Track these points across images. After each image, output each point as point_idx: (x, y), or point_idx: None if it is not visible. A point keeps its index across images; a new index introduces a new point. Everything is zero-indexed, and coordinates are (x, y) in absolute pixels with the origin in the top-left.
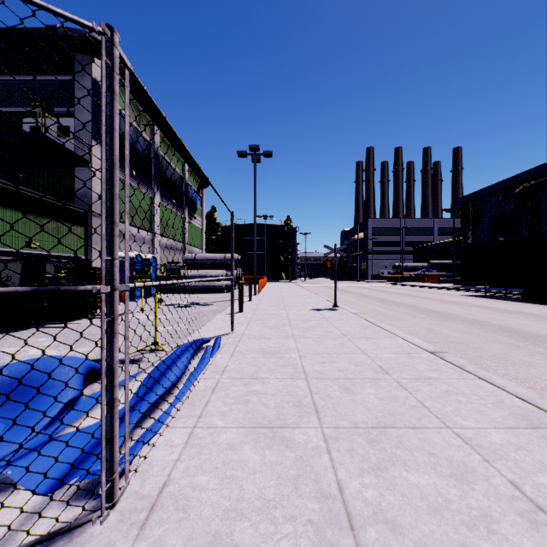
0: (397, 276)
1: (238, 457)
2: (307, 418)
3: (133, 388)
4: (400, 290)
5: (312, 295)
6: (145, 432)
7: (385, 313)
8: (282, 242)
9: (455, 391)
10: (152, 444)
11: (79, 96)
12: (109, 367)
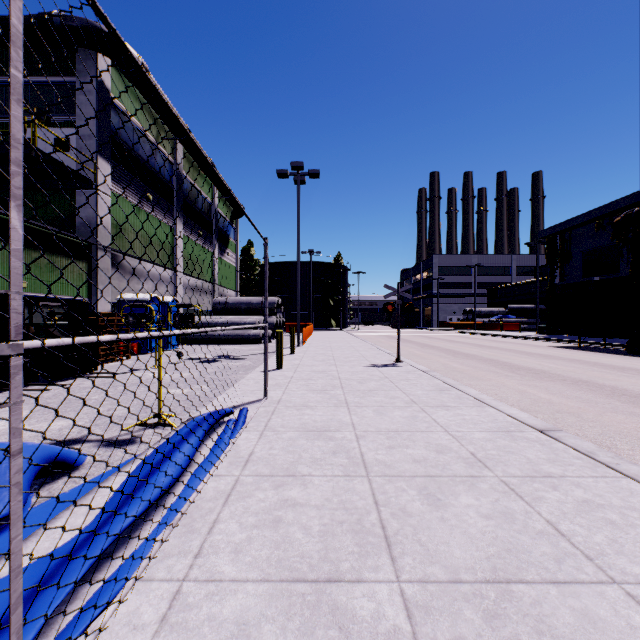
0: (468, 323)
1: None
2: (373, 558)
3: (106, 494)
4: (474, 340)
5: (368, 346)
6: (97, 592)
7: (461, 369)
8: (331, 282)
9: (597, 500)
10: (98, 628)
11: (81, 101)
12: None
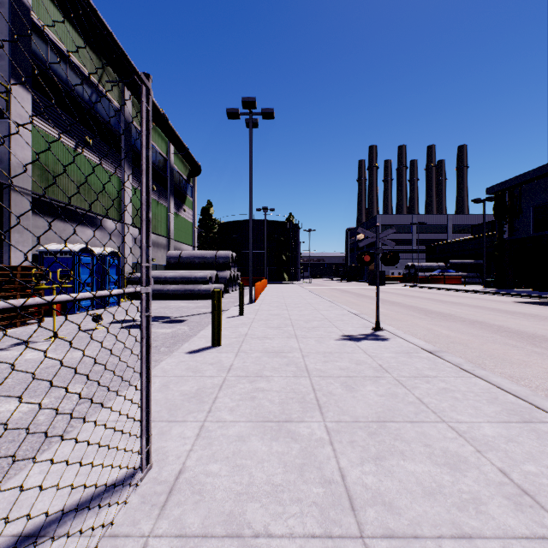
0: (410, 277)
1: None
2: None
3: None
4: (427, 294)
5: (327, 303)
6: None
7: (461, 340)
8: (284, 240)
9: None
10: None
11: None
12: None
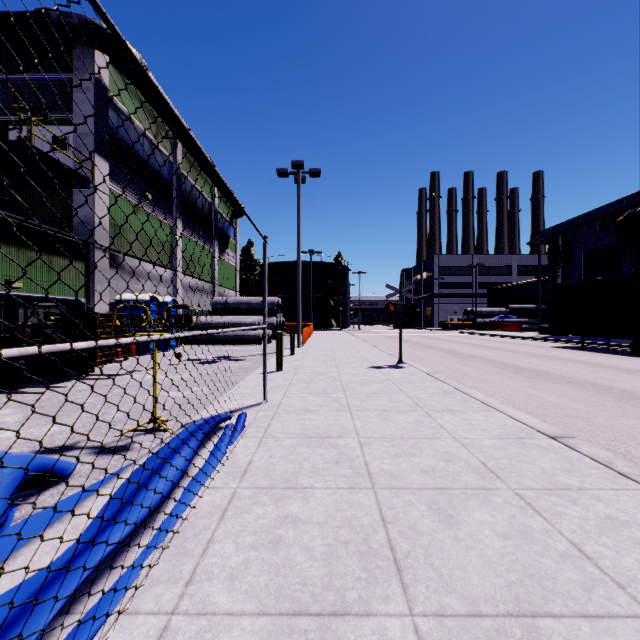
0: (469, 323)
1: None
2: (382, 586)
3: (94, 509)
4: (475, 340)
5: (369, 347)
6: (75, 629)
7: (465, 371)
8: (332, 282)
9: (621, 516)
10: None
11: (79, 98)
12: None
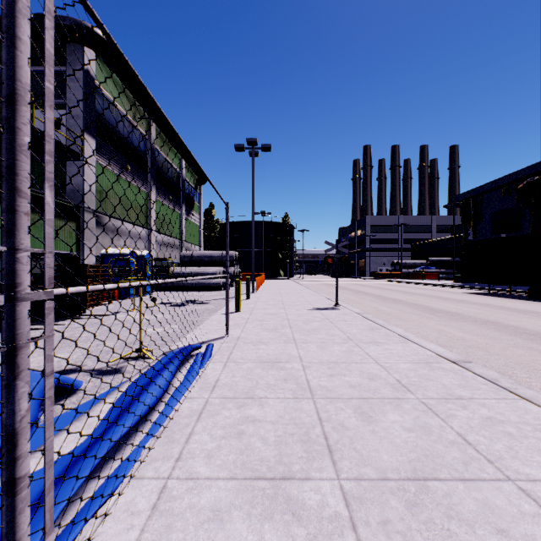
0: (395, 273)
1: (224, 537)
2: (318, 462)
3: (102, 412)
4: (400, 287)
5: (311, 293)
6: (101, 487)
7: (390, 312)
8: (280, 239)
9: (498, 417)
10: (104, 514)
11: (71, 87)
12: (6, 429)
